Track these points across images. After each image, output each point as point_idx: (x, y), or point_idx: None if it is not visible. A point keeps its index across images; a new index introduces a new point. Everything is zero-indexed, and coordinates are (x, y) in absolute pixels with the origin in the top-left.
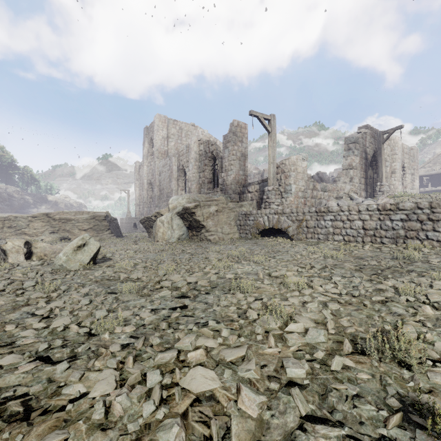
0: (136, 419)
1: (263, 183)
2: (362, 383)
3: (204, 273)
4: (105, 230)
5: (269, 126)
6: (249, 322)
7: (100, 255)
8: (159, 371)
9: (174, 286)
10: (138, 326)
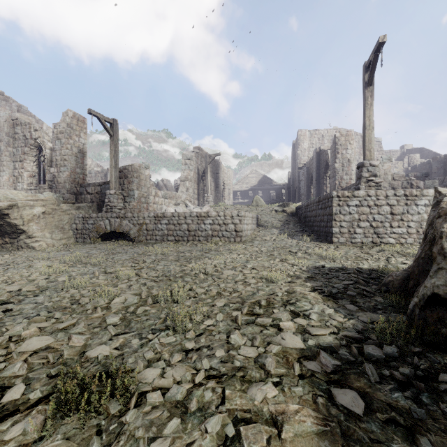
0: None
1: (105, 185)
2: (152, 314)
3: (29, 281)
4: None
5: (111, 130)
6: (81, 305)
7: None
8: None
9: None
10: None
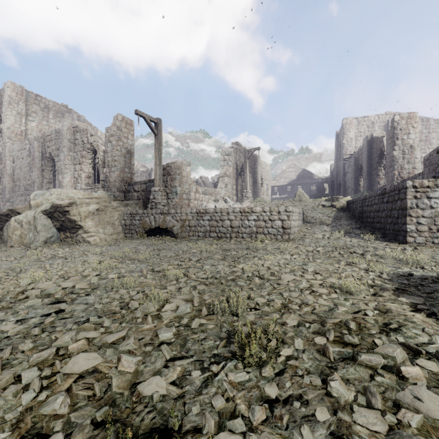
0: (14, 409)
1: (150, 183)
2: (209, 331)
3: (83, 277)
4: None
5: (156, 129)
6: (131, 311)
7: None
8: (36, 367)
9: (45, 294)
10: (0, 339)
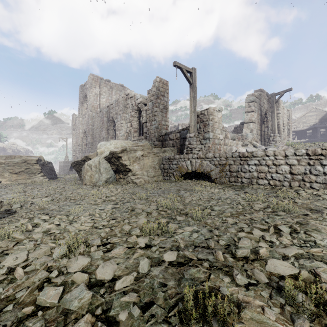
0: None
1: (183, 131)
2: None
3: (128, 248)
4: (37, 173)
5: (191, 78)
6: None
7: (3, 207)
8: None
9: (64, 307)
10: None
